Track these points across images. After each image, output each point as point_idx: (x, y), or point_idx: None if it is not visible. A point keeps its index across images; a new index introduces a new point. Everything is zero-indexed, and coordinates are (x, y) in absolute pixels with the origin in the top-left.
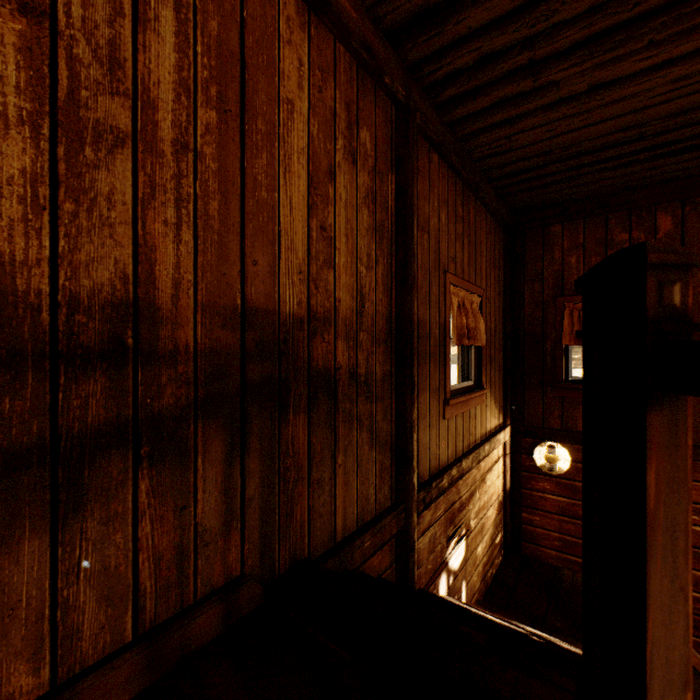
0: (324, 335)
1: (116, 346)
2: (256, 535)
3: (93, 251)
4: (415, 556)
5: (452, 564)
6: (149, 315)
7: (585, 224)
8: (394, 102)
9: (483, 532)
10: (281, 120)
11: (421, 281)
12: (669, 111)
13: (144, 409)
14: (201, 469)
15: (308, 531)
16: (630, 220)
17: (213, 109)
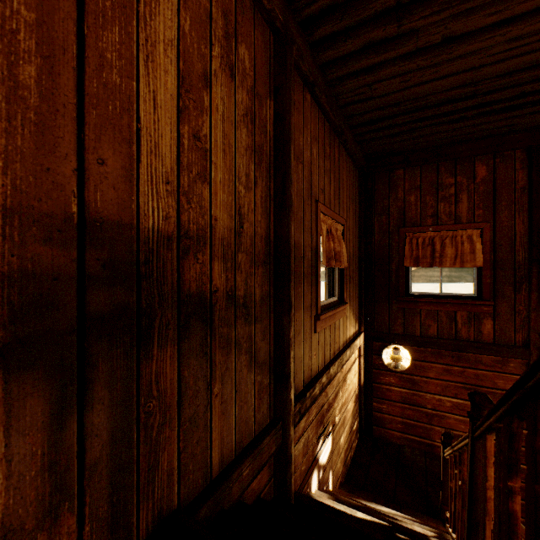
0: (198, 255)
1: None
2: (103, 507)
3: None
4: (292, 468)
5: (321, 460)
6: None
7: (422, 170)
8: (272, 30)
9: (345, 423)
10: None
11: (297, 207)
12: (500, 71)
13: None
14: (3, 446)
15: (178, 477)
16: (455, 168)
17: None
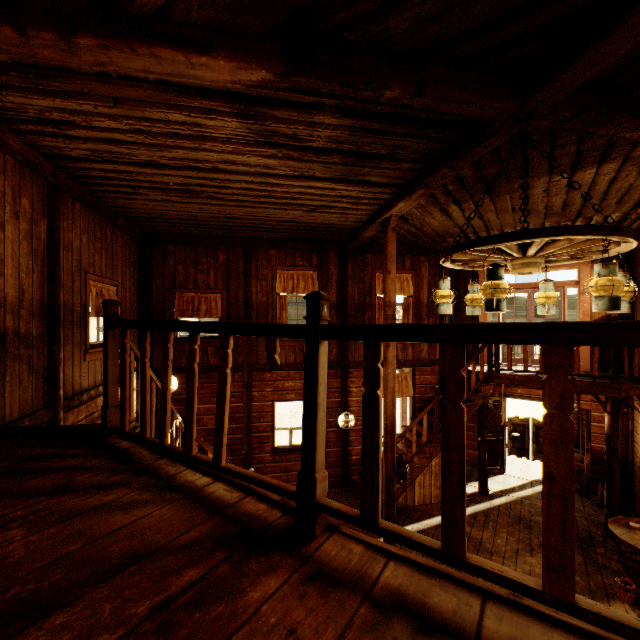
0: None
1: None
2: None
3: None
4: None
5: None
6: None
7: (187, 249)
8: (46, 180)
9: None
10: None
11: (67, 279)
12: (203, 215)
13: None
14: None
15: None
16: (208, 252)
17: None
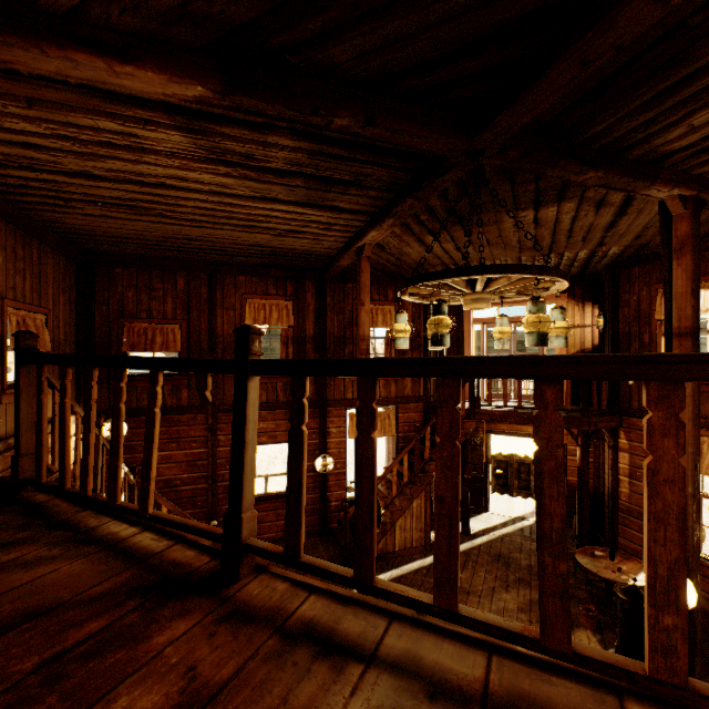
0: None
1: None
2: None
3: None
4: None
5: None
6: None
7: (139, 272)
8: None
9: None
10: None
11: None
12: (155, 235)
13: None
14: None
15: None
16: (164, 276)
17: None
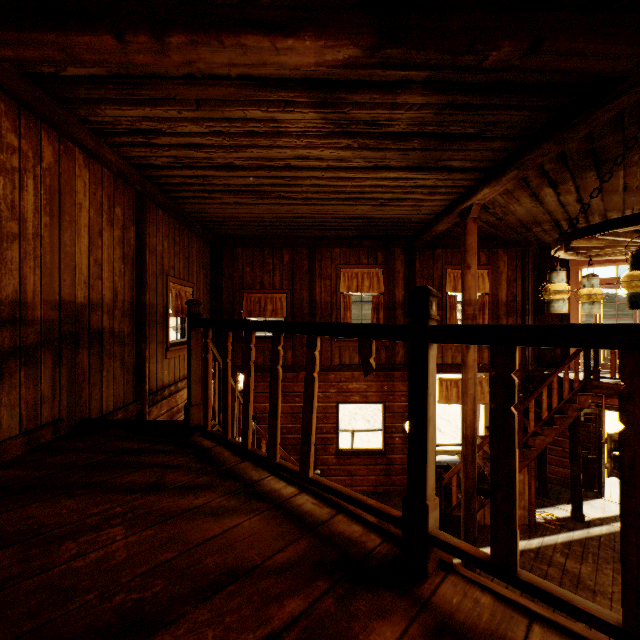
0: (97, 312)
1: (14, 318)
2: (65, 403)
3: (6, 281)
4: None
5: None
6: (25, 305)
7: (254, 251)
8: (135, 189)
9: None
10: (77, 213)
11: (152, 282)
12: (271, 216)
13: (23, 343)
14: (43, 370)
15: (89, 406)
16: (273, 253)
17: (48, 216)
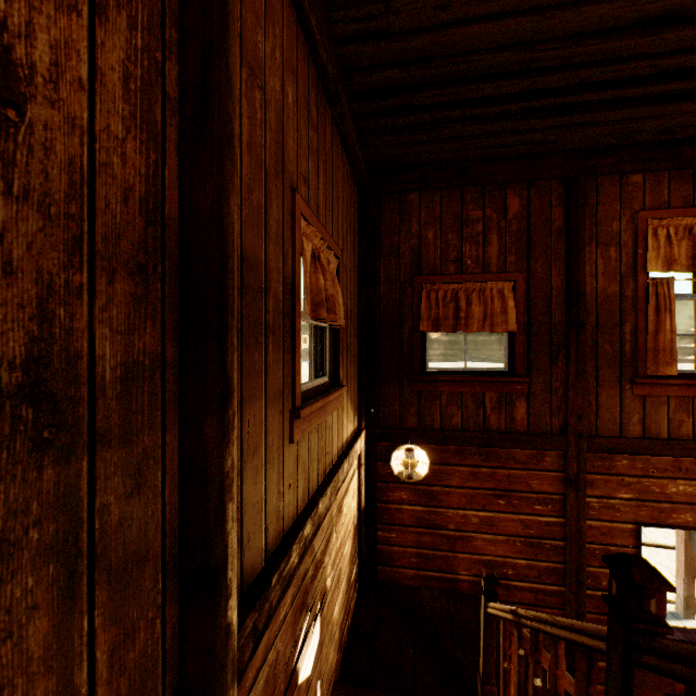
0: None
1: None
2: None
3: None
4: None
5: (303, 676)
6: None
7: (442, 196)
8: None
9: (340, 580)
10: None
11: (249, 176)
12: (568, 27)
13: None
14: None
15: None
16: (484, 196)
17: None
